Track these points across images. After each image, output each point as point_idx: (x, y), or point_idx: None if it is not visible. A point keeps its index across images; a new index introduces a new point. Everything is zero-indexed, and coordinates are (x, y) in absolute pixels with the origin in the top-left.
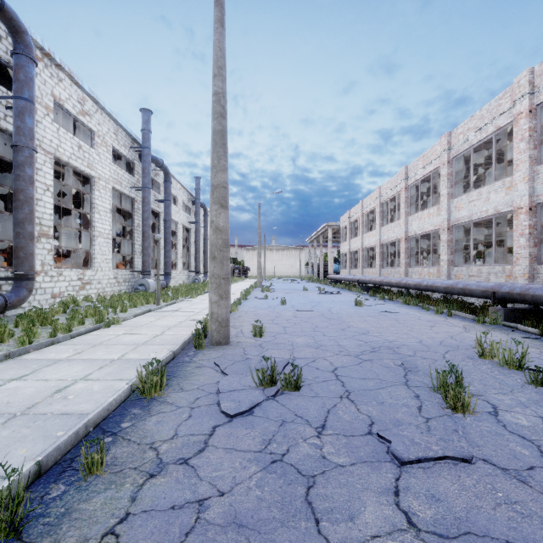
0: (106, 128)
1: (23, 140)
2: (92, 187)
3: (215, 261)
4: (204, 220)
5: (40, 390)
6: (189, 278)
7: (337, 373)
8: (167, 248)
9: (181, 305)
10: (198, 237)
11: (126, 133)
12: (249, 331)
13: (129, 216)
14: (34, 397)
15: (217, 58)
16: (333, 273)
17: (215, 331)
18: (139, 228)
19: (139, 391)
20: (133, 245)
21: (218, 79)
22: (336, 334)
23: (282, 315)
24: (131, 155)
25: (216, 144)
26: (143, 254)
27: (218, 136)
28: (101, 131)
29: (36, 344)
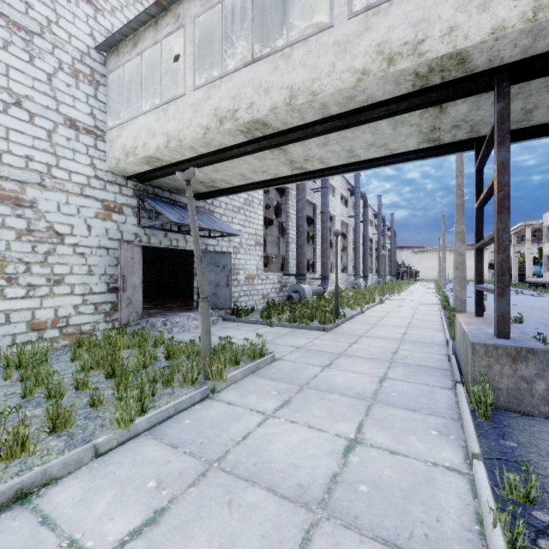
0: (338, 182)
1: (326, 208)
2: (333, 222)
3: (458, 270)
4: (382, 230)
5: (405, 316)
6: (372, 280)
7: (542, 323)
8: (365, 257)
9: (399, 298)
10: (380, 245)
11: (345, 180)
12: (471, 310)
13: (342, 236)
14: (407, 317)
15: (459, 167)
16: (531, 277)
17: (458, 305)
18: (350, 244)
19: (448, 318)
20: (347, 256)
21: (460, 178)
22: (540, 314)
23: (489, 305)
24: (347, 194)
25: (459, 211)
26: (356, 262)
27: (460, 206)
28: (336, 185)
29: (370, 306)
